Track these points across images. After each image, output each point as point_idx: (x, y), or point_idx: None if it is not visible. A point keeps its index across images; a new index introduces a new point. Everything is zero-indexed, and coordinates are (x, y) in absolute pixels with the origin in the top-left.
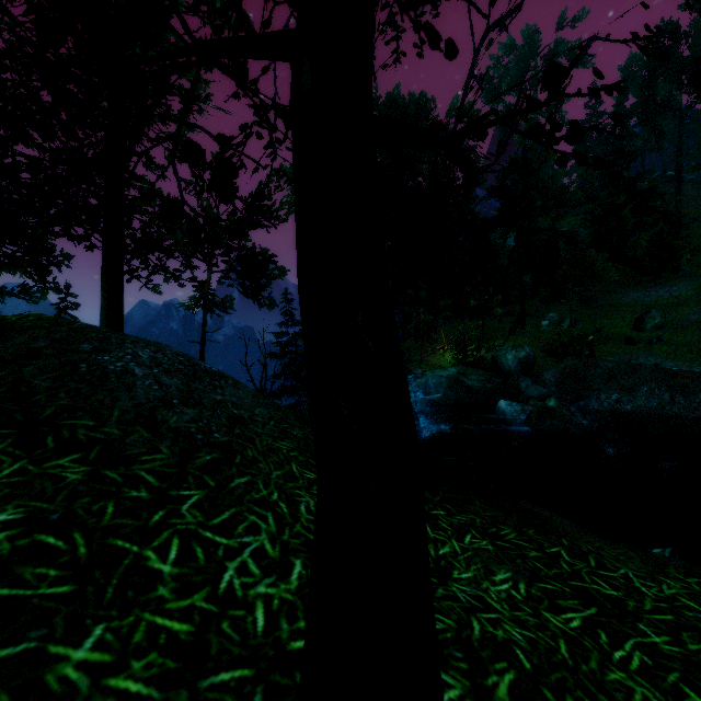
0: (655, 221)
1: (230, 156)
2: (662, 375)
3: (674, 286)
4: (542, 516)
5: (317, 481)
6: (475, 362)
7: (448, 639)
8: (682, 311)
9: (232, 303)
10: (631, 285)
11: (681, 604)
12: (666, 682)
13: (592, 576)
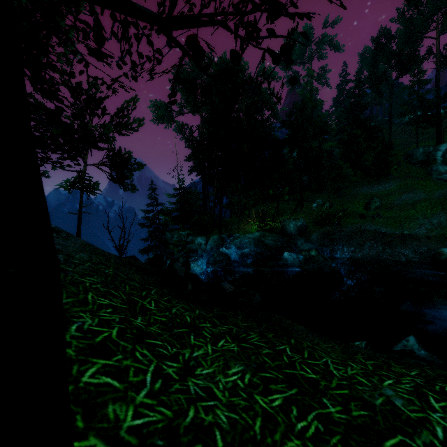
0: (377, 145)
1: (36, 53)
2: (378, 235)
3: (387, 184)
4: (285, 324)
5: (108, 306)
6: (271, 228)
7: (158, 429)
8: (391, 198)
9: (98, 186)
10: (364, 183)
11: (357, 380)
12: (329, 445)
13: (302, 365)
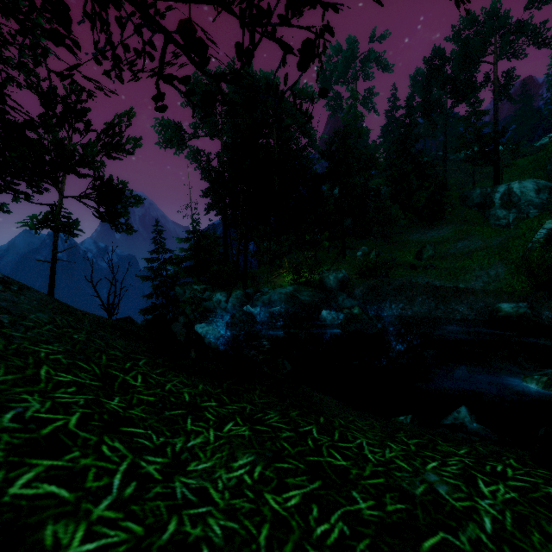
0: (430, 184)
1: None
2: (430, 289)
3: (441, 229)
4: (314, 398)
5: (71, 383)
6: (307, 281)
7: None
8: (445, 246)
9: (78, 225)
10: (415, 228)
11: (395, 465)
12: None
13: (330, 449)
